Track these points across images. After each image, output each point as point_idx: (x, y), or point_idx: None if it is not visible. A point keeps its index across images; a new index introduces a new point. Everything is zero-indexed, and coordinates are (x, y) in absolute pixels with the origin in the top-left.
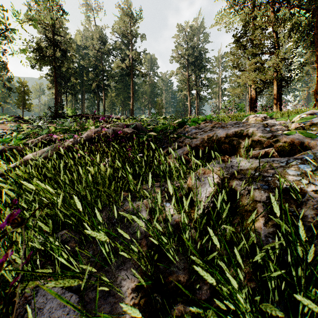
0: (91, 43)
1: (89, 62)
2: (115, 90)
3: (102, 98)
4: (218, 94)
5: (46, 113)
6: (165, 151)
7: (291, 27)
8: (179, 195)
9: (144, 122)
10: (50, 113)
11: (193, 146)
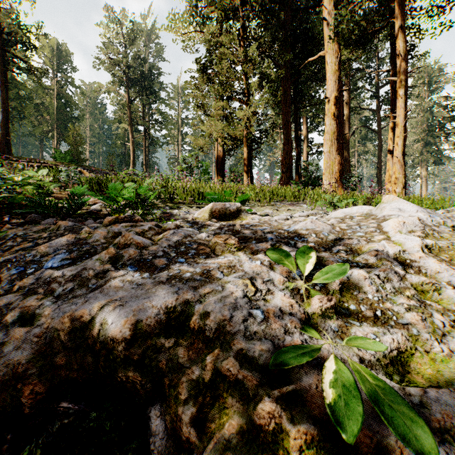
0: None
1: None
2: None
3: None
4: (177, 139)
5: None
6: None
7: (263, 74)
8: None
9: None
10: None
11: None
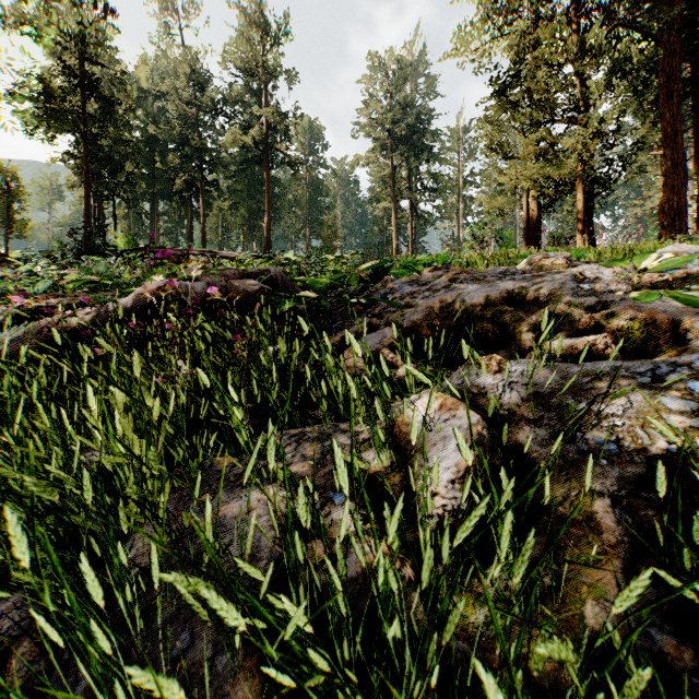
0: (172, 86)
1: (169, 130)
2: (229, 194)
3: (198, 211)
4: (457, 209)
5: (63, 244)
6: (337, 339)
7: (614, 65)
8: (372, 468)
9: (291, 267)
10: (74, 243)
11: (405, 327)
